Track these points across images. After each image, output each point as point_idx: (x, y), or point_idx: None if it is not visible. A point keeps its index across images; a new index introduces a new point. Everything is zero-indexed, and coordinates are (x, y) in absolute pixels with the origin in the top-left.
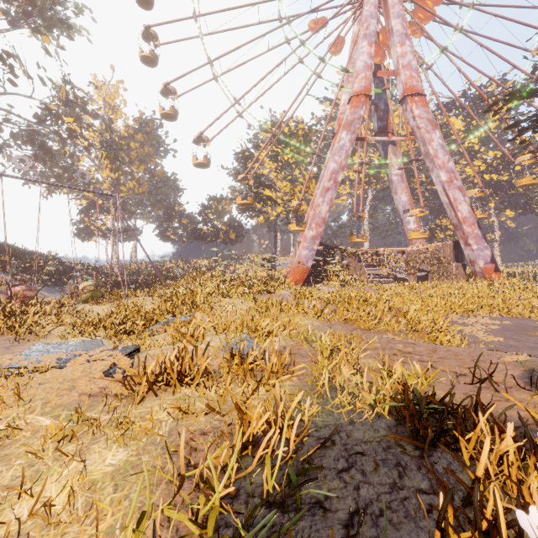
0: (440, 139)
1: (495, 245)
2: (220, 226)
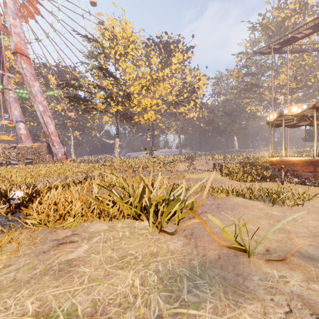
0: (39, 87)
1: (72, 147)
2: None
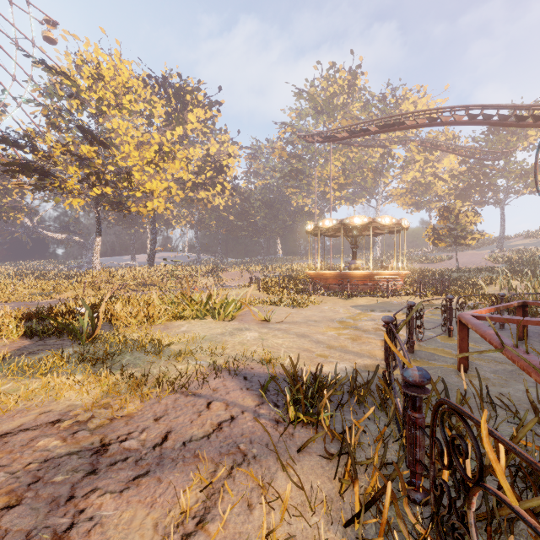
0: None
1: None
2: None
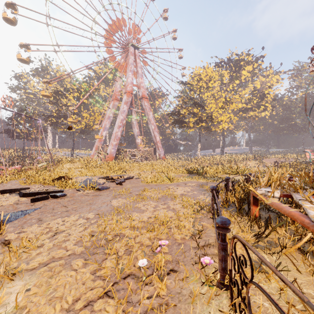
0: (152, 115)
1: None
2: (32, 130)
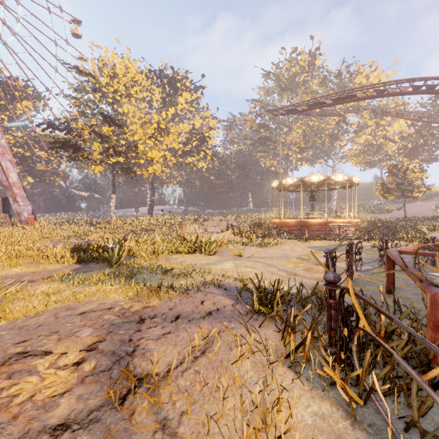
0: None
1: None
2: None
